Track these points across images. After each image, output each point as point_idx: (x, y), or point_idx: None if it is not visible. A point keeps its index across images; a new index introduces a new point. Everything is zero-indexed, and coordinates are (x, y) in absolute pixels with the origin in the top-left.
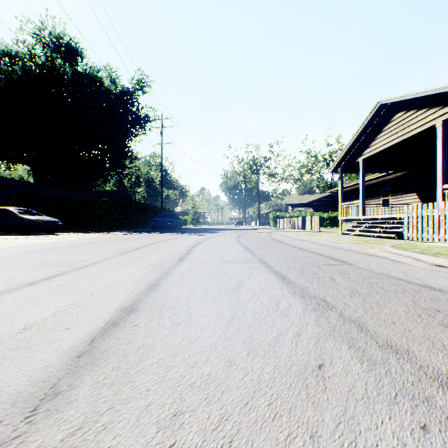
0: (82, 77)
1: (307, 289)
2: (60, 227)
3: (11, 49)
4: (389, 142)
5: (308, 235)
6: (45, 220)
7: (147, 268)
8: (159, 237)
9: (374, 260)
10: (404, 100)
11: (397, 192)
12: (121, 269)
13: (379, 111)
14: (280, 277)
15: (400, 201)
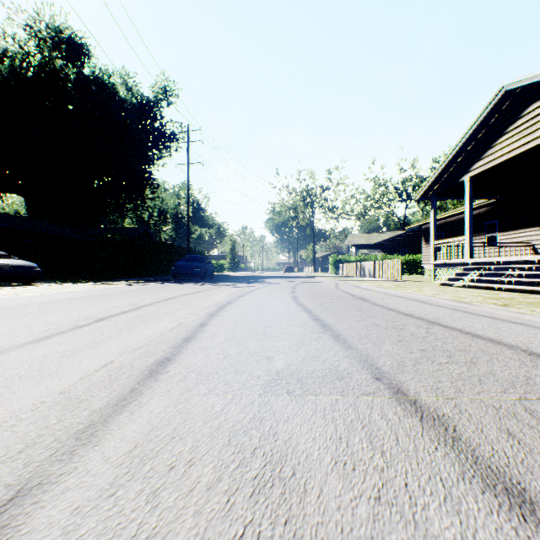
0: (89, 82)
1: None
2: (37, 275)
3: None
4: (518, 148)
5: (397, 287)
6: (13, 265)
7: None
8: (171, 291)
9: None
10: None
11: (510, 227)
12: None
13: (501, 103)
14: None
15: (515, 239)
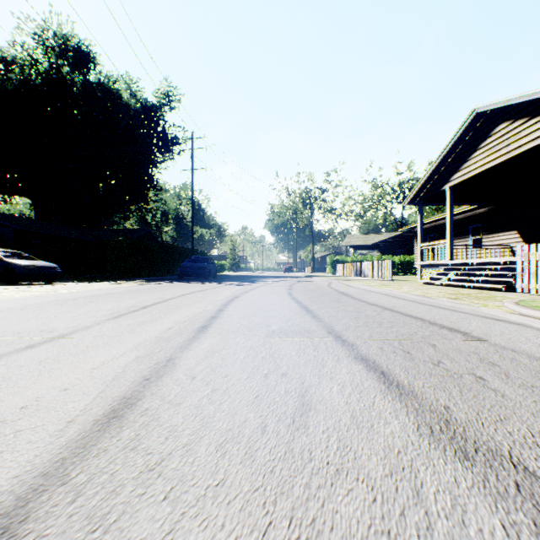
0: (95, 88)
1: (453, 416)
2: (58, 275)
3: (6, 53)
4: (488, 163)
5: (381, 285)
6: (38, 266)
7: (138, 349)
8: (184, 288)
9: (512, 329)
10: (511, 106)
11: (492, 230)
12: (91, 352)
13: (474, 122)
14: (378, 374)
15: (496, 242)
